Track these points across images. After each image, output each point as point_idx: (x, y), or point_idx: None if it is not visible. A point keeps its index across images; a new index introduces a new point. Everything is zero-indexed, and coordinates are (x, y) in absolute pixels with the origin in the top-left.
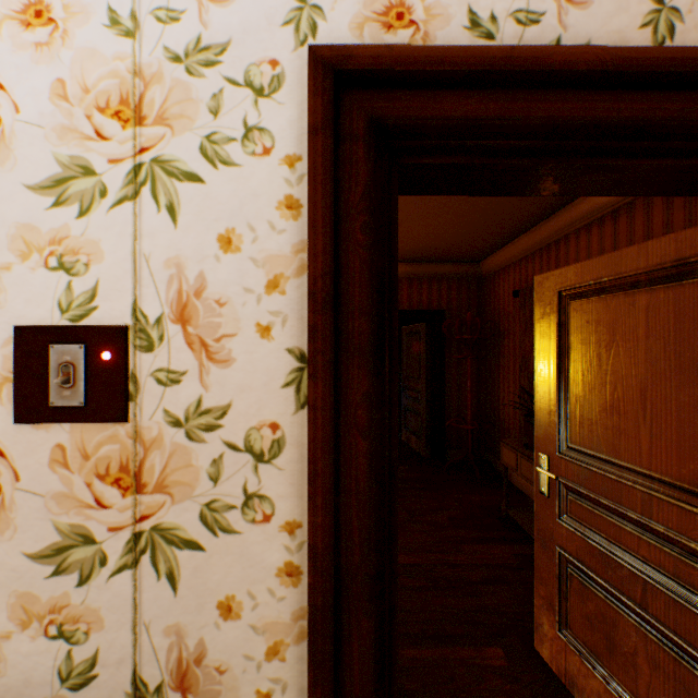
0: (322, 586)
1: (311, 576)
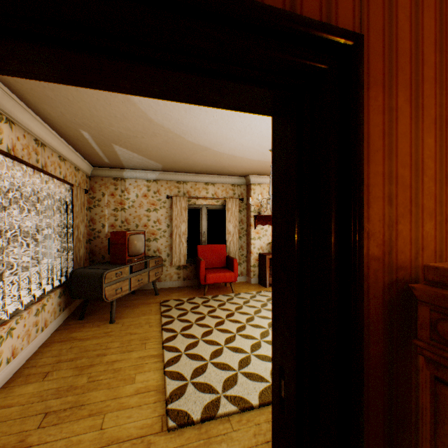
0: None
1: None
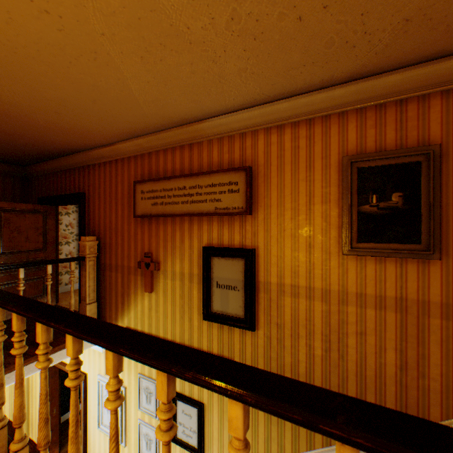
0: None
1: None
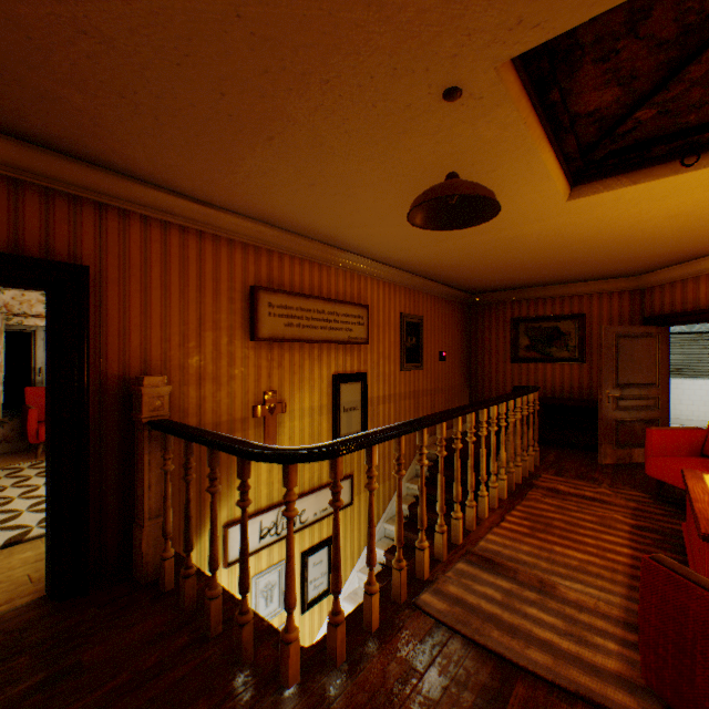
0: None
1: None
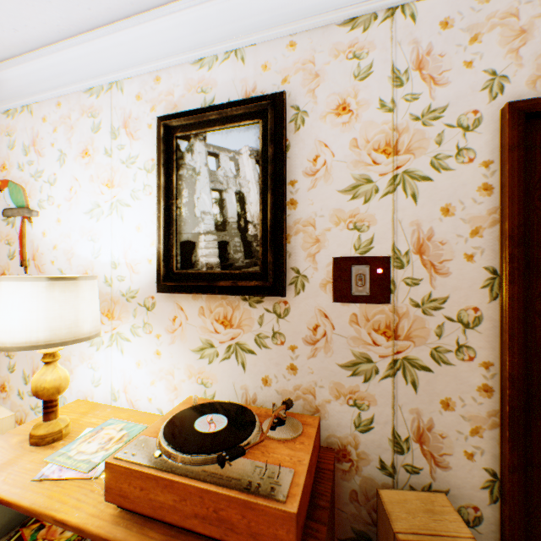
0: (516, 396)
1: (508, 390)
